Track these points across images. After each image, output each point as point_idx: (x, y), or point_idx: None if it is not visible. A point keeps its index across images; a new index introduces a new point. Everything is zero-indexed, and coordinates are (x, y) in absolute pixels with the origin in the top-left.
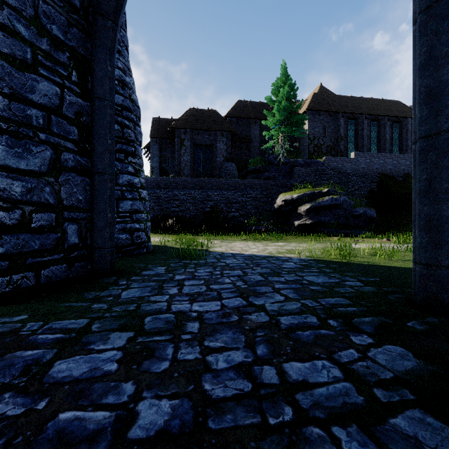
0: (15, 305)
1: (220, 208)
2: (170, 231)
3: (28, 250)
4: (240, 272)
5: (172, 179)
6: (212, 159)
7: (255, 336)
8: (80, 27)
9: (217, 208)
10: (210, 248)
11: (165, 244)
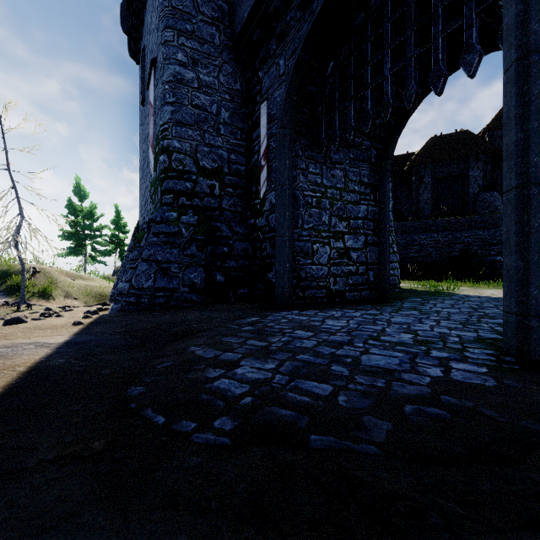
0: (359, 304)
1: (472, 252)
2: (409, 277)
3: (358, 282)
4: (478, 303)
5: (411, 224)
6: (461, 192)
7: (473, 316)
8: (374, 171)
9: (467, 251)
10: (456, 292)
11: (410, 288)
